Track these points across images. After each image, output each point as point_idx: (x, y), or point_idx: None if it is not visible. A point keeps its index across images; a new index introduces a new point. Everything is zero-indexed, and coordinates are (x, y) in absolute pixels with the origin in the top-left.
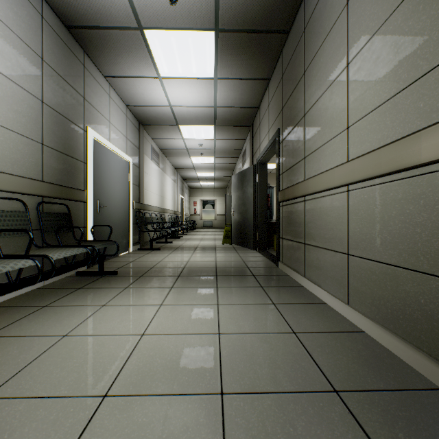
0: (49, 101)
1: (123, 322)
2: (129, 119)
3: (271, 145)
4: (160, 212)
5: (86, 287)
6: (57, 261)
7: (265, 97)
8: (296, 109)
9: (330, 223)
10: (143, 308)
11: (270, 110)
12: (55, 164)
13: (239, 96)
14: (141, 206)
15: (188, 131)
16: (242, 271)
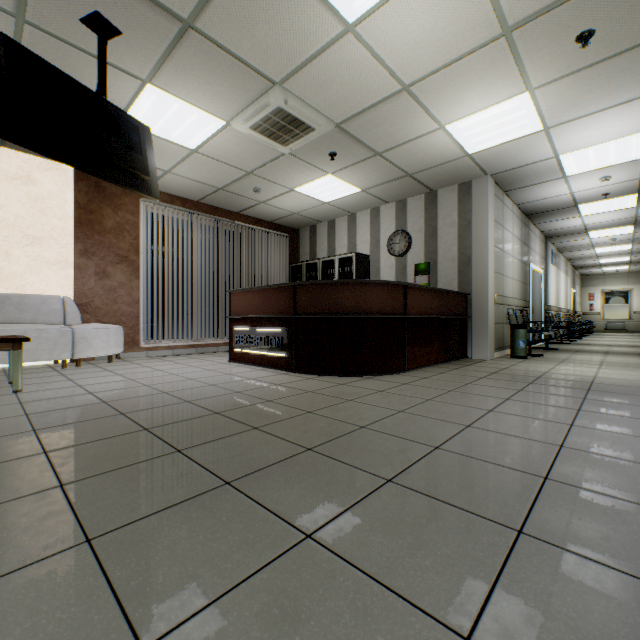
0: (522, 259)
1: (589, 357)
2: (541, 239)
3: None
4: (555, 312)
5: (548, 351)
6: None
7: None
8: None
9: None
10: (594, 356)
11: None
12: (523, 290)
13: None
14: (546, 308)
15: (598, 233)
16: None
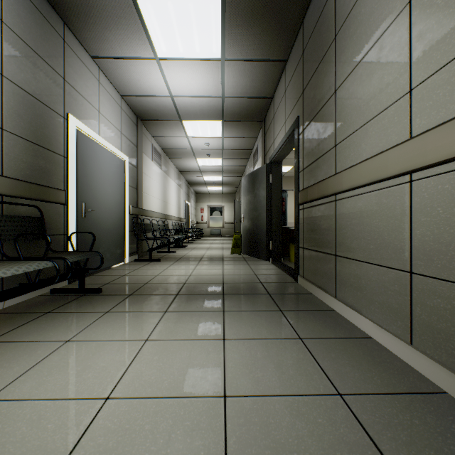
0: (13, 75)
1: (85, 373)
2: (125, 111)
3: (288, 138)
4: (163, 219)
5: (55, 311)
6: (24, 277)
7: (281, 84)
8: (323, 86)
9: (377, 229)
10: (120, 345)
11: (287, 97)
12: (22, 156)
13: (250, 83)
14: (139, 212)
15: (193, 127)
16: (255, 288)
